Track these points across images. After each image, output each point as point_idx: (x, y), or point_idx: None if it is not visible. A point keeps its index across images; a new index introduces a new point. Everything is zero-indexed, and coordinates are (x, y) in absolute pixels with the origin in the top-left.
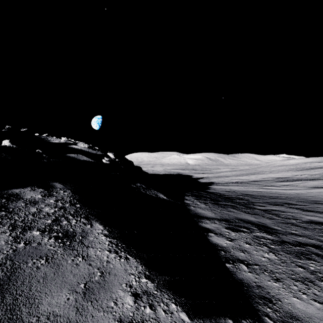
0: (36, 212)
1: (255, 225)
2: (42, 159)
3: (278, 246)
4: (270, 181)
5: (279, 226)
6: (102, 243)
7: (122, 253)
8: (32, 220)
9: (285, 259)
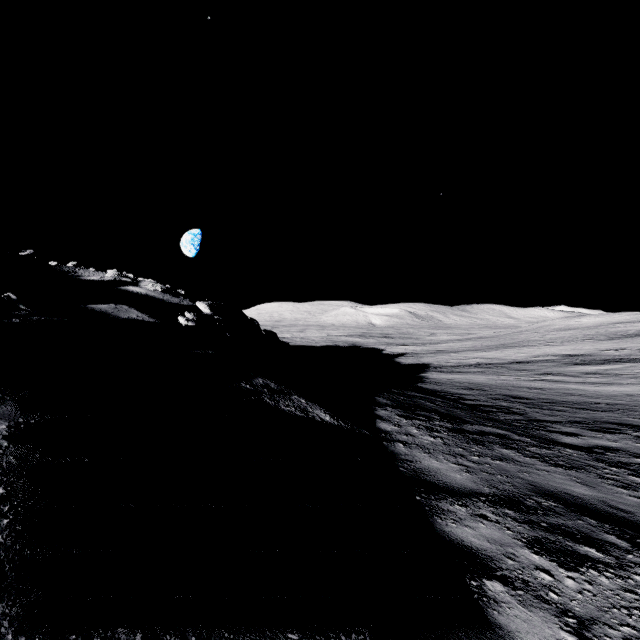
0: None
1: (609, 525)
2: None
3: None
4: (551, 363)
5: None
6: None
7: None
8: None
9: None
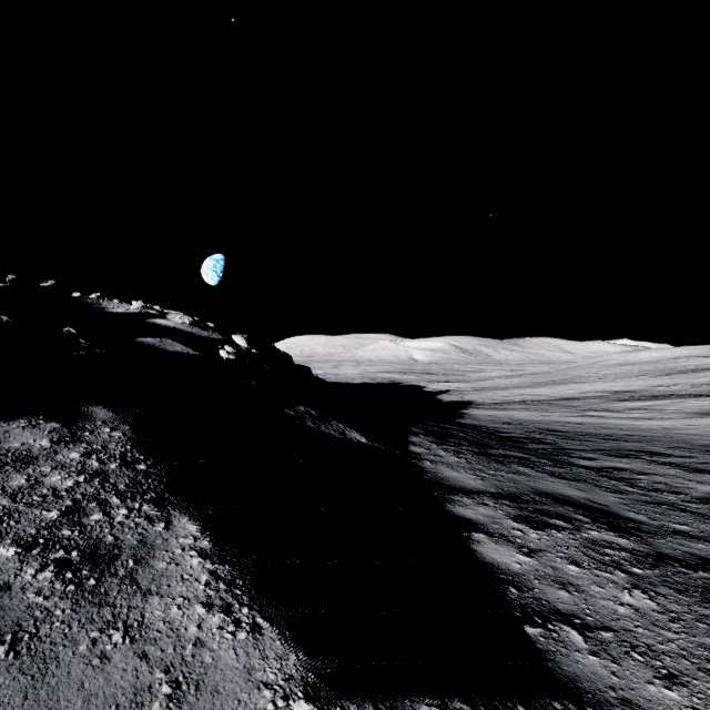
0: (24, 488)
1: (582, 511)
2: (72, 350)
3: (652, 570)
4: (599, 399)
5: (642, 513)
6: (190, 579)
7: (244, 611)
8: (5, 511)
9: (679, 609)
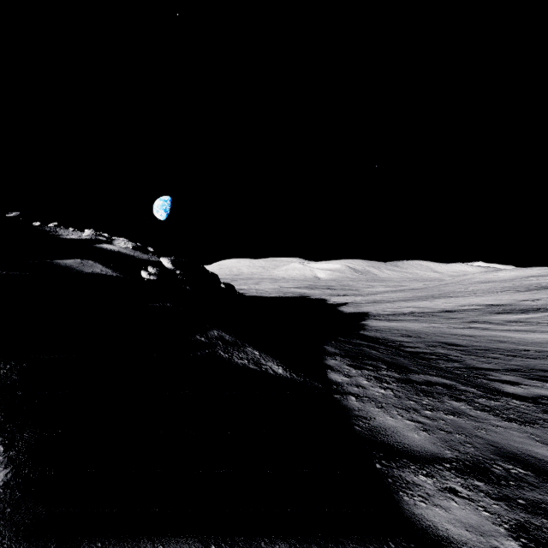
0: None
1: None
2: None
3: None
4: (476, 312)
5: None
6: None
7: None
8: None
9: None
